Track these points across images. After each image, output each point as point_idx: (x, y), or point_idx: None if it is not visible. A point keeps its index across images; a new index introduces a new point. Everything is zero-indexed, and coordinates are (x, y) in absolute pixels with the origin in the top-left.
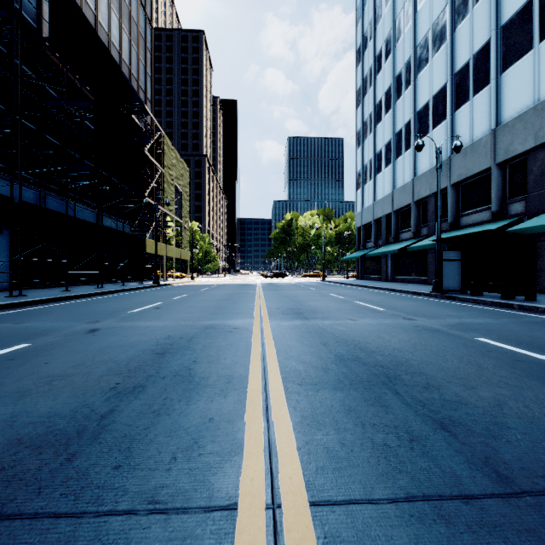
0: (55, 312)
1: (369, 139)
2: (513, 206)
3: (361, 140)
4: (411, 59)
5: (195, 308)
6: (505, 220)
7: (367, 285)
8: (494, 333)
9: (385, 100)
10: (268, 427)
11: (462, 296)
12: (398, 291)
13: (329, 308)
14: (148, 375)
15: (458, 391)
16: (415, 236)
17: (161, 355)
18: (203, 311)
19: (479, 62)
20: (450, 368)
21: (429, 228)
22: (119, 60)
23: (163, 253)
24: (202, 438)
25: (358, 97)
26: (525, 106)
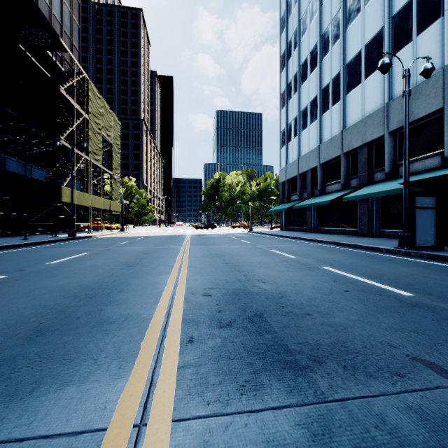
0: None
1: (293, 98)
2: None
3: (285, 101)
4: (340, 12)
5: (34, 298)
6: None
7: (302, 237)
8: None
9: (310, 59)
10: None
11: None
12: (345, 245)
13: (304, 290)
14: None
15: None
16: (343, 188)
17: None
18: (35, 312)
19: None
20: None
21: (361, 179)
22: None
23: (86, 203)
24: None
25: (282, 61)
26: None
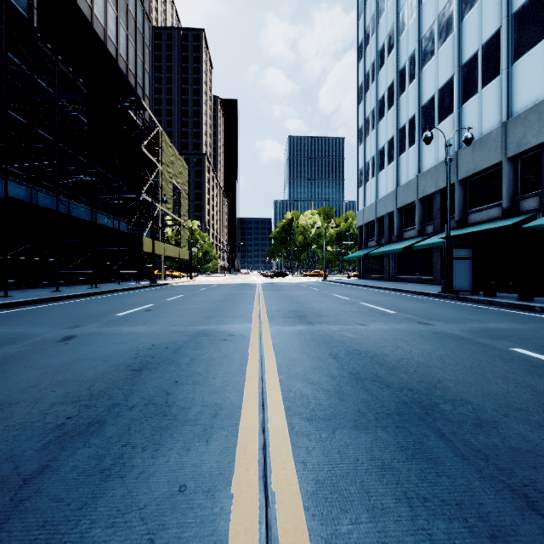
0: (36, 314)
1: (371, 135)
2: (525, 202)
3: (363, 137)
4: (416, 52)
5: (189, 311)
6: (517, 217)
7: (370, 285)
8: (528, 341)
9: (388, 96)
10: (266, 504)
11: (476, 297)
12: (404, 291)
13: (335, 311)
14: (113, 403)
15: (524, 431)
16: (419, 234)
17: (137, 372)
18: (198, 314)
19: (488, 52)
20: (497, 392)
21: (435, 226)
22: (116, 54)
23: (160, 252)
24: (162, 530)
25: (359, 93)
26: (539, 96)
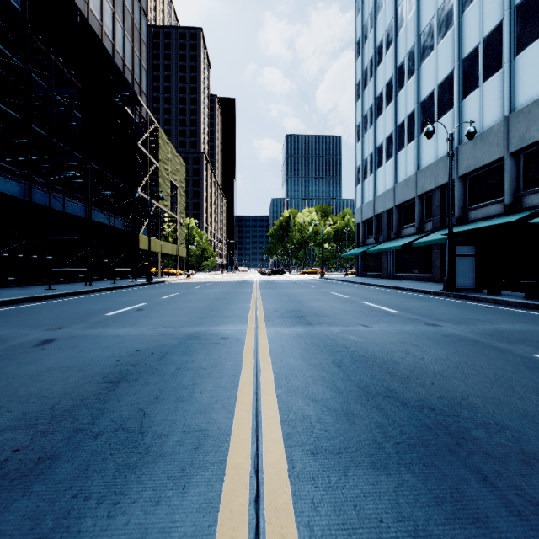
0: (21, 314)
1: (369, 132)
2: (528, 198)
3: (361, 134)
4: (415, 47)
5: (182, 310)
6: (520, 214)
7: (369, 283)
8: None
9: (386, 92)
10: None
11: (480, 296)
12: (404, 289)
13: (335, 310)
14: (76, 428)
15: None
16: (418, 231)
17: (113, 385)
18: (191, 313)
19: (489, 46)
20: (535, 413)
21: (434, 223)
22: (112, 50)
23: (157, 249)
24: None
25: (357, 90)
26: None
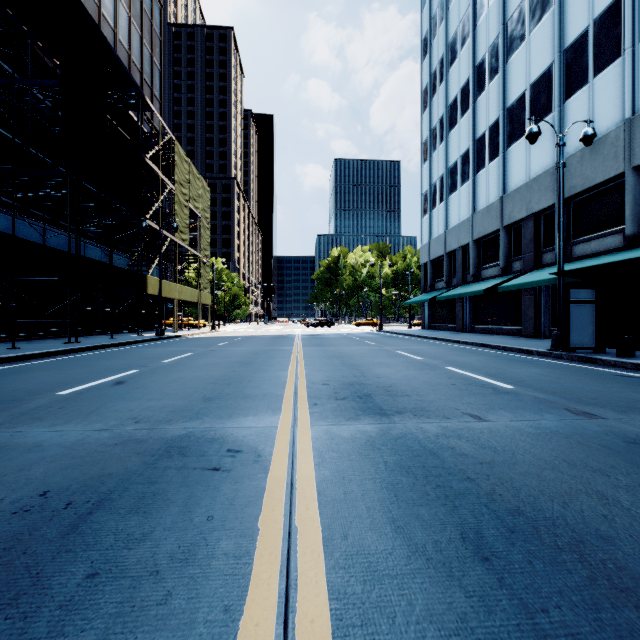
0: None
1: (439, 150)
2: None
3: (428, 153)
4: (499, 38)
5: (183, 384)
6: None
7: (444, 338)
8: None
9: (461, 99)
10: None
11: (611, 358)
12: (493, 347)
13: (414, 383)
14: None
15: None
16: (504, 272)
17: None
18: (194, 390)
19: (603, 28)
20: None
21: (525, 261)
22: (114, 40)
23: (172, 295)
24: None
25: (424, 99)
26: None
